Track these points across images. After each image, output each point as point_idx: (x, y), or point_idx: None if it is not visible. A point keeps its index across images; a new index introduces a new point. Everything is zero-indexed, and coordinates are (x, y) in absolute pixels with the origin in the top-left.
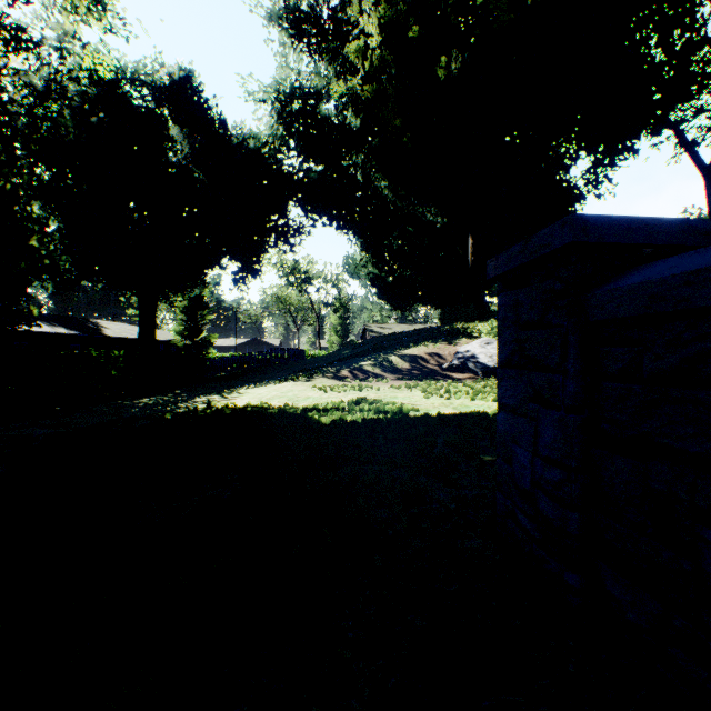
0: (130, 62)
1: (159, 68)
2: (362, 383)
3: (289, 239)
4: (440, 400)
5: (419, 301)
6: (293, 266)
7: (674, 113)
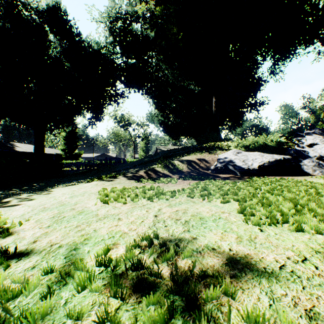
0: None
1: (41, 0)
2: (154, 184)
3: (117, 100)
4: (287, 232)
5: (184, 134)
6: (121, 117)
7: (320, 34)
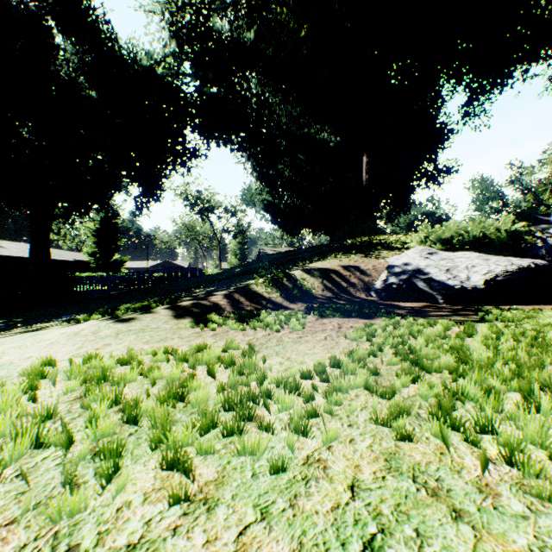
0: None
1: None
2: (241, 332)
3: (186, 162)
4: None
5: (308, 227)
6: (197, 196)
7: None
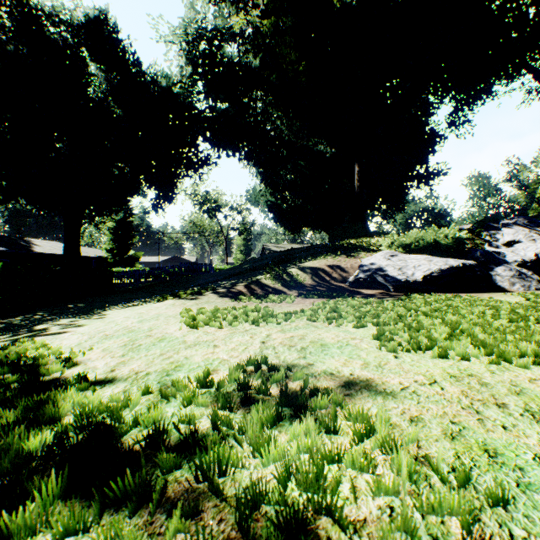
0: (48, 0)
1: (76, 8)
2: (260, 303)
3: (198, 169)
4: (427, 359)
5: (308, 225)
6: (205, 196)
7: (531, 60)
